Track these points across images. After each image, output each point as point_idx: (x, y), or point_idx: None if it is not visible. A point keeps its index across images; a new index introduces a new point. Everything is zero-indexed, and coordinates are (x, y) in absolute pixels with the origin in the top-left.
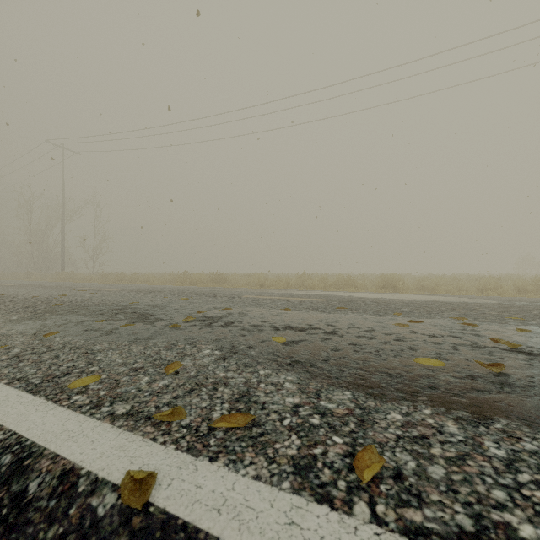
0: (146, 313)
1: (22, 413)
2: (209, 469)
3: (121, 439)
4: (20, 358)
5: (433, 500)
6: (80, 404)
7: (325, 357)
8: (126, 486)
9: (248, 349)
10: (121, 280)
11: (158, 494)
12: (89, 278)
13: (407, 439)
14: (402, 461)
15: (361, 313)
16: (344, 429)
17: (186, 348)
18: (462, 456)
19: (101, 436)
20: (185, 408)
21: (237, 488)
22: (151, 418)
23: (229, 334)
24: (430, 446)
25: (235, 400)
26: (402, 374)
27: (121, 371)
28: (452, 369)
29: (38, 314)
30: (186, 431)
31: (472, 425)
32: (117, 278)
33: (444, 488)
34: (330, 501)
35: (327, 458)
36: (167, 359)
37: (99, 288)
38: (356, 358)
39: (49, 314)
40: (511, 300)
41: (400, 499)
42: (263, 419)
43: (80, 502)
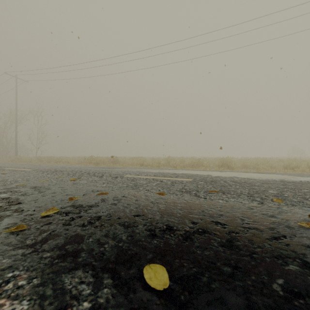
0: (17, 199)
1: None
2: None
3: None
4: None
5: None
6: None
7: None
8: None
9: None
10: (51, 161)
11: None
12: (30, 160)
13: None
14: None
15: (237, 198)
16: None
17: None
18: None
19: None
20: None
21: None
22: None
23: (80, 250)
24: None
25: None
26: None
27: None
28: None
29: None
30: None
31: None
32: (48, 160)
33: None
34: None
35: None
36: None
37: (20, 168)
38: None
39: None
40: None
41: None
42: None
43: None
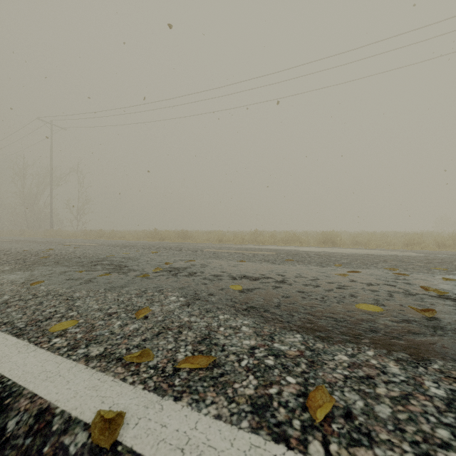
0: (121, 264)
1: (6, 355)
2: (174, 408)
3: (93, 379)
4: (8, 304)
5: (382, 439)
6: (59, 346)
7: (276, 303)
8: (97, 425)
9: (209, 296)
10: (101, 236)
11: (126, 433)
12: (74, 234)
13: (354, 379)
14: (351, 401)
15: (306, 264)
16: (296, 370)
17: (155, 295)
18: (406, 395)
19: (76, 377)
20: (152, 350)
21: (199, 427)
22: (122, 360)
23: (192, 283)
24: (376, 386)
25: (198, 342)
26: (345, 318)
27: (97, 316)
28: (389, 314)
29: (27, 265)
30: (153, 372)
31: (412, 366)
32: (97, 235)
33: (391, 427)
34: (286, 440)
35: (282, 398)
36: (138, 305)
37: (81, 243)
38: (304, 304)
39: (37, 265)
40: (434, 253)
41: (351, 438)
42: (223, 360)
43: (54, 440)
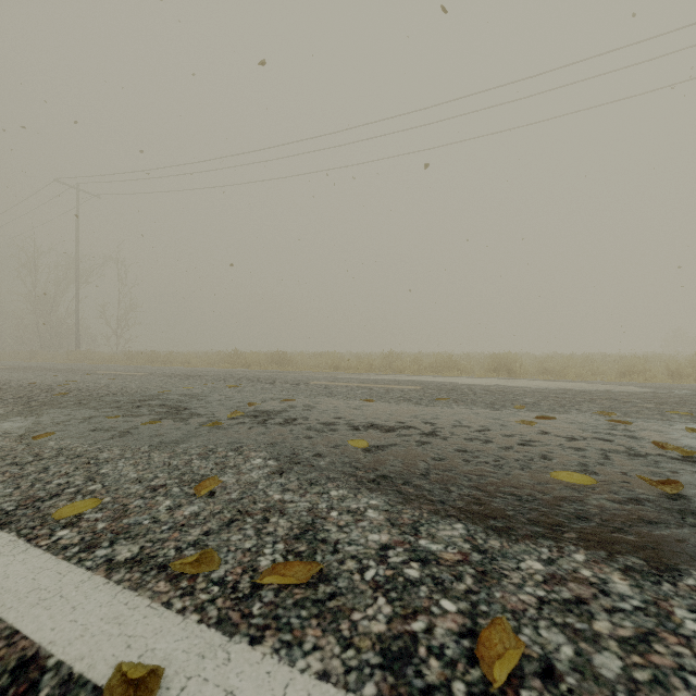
0: (178, 406)
1: None
2: (249, 659)
3: (117, 603)
4: None
5: None
6: (65, 544)
7: (423, 470)
8: (113, 692)
9: (315, 458)
10: (153, 361)
11: None
12: (111, 358)
13: (554, 604)
14: (552, 646)
15: (470, 406)
16: (457, 588)
17: (229, 456)
18: (644, 635)
19: (88, 599)
20: (219, 551)
21: (291, 695)
22: (167, 568)
23: (289, 436)
24: (592, 618)
25: (294, 537)
26: (535, 496)
27: (133, 491)
28: (606, 489)
29: (32, 407)
30: (218, 590)
31: (651, 581)
32: (148, 359)
33: None
34: None
35: (434, 639)
36: (200, 473)
37: (121, 371)
38: (467, 471)
39: (47, 407)
40: (668, 388)
41: None
42: (335, 570)
43: None
